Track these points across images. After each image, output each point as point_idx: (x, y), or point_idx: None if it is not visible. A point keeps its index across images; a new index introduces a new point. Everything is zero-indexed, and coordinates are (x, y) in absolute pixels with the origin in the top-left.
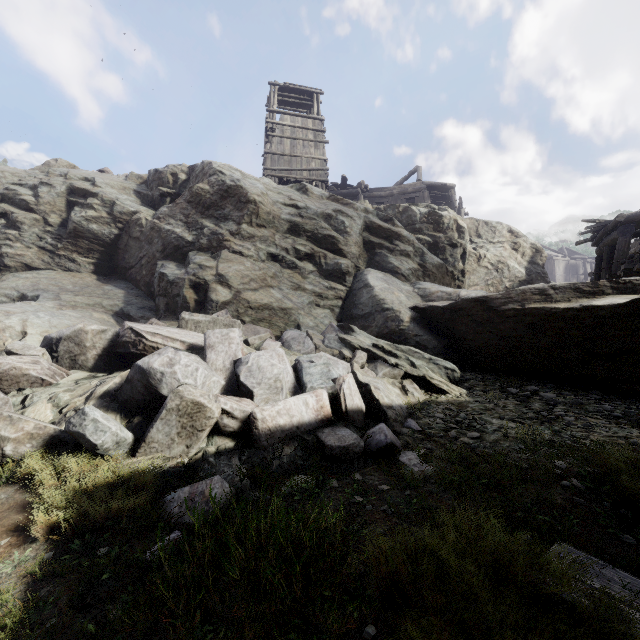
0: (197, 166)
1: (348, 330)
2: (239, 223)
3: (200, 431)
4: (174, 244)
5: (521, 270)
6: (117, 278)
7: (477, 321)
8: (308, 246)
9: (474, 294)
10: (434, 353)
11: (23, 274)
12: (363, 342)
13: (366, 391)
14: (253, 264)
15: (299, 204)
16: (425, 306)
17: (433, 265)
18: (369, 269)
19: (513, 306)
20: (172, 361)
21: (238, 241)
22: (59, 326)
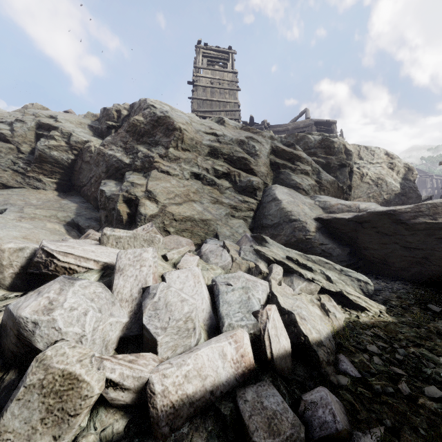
0: (136, 103)
1: (261, 241)
2: (167, 147)
3: (73, 416)
4: (115, 166)
5: (396, 185)
6: (74, 194)
7: (382, 233)
8: (225, 166)
9: (374, 207)
10: (338, 260)
11: (0, 191)
12: (277, 254)
13: (290, 321)
14: (178, 182)
15: (217, 132)
16: (329, 218)
17: (327, 181)
18: (276, 185)
19: (424, 220)
20: (52, 304)
21: (166, 162)
22: (5, 238)
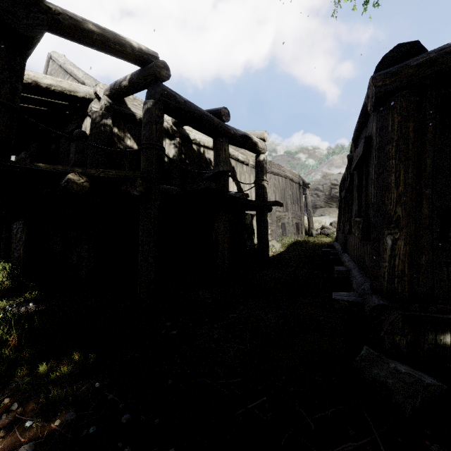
0: None
1: None
2: None
3: None
4: None
5: None
6: None
7: None
8: None
9: None
10: None
11: (320, 209)
12: None
13: None
14: None
15: None
16: None
17: None
18: None
19: None
20: None
21: None
22: (331, 221)
